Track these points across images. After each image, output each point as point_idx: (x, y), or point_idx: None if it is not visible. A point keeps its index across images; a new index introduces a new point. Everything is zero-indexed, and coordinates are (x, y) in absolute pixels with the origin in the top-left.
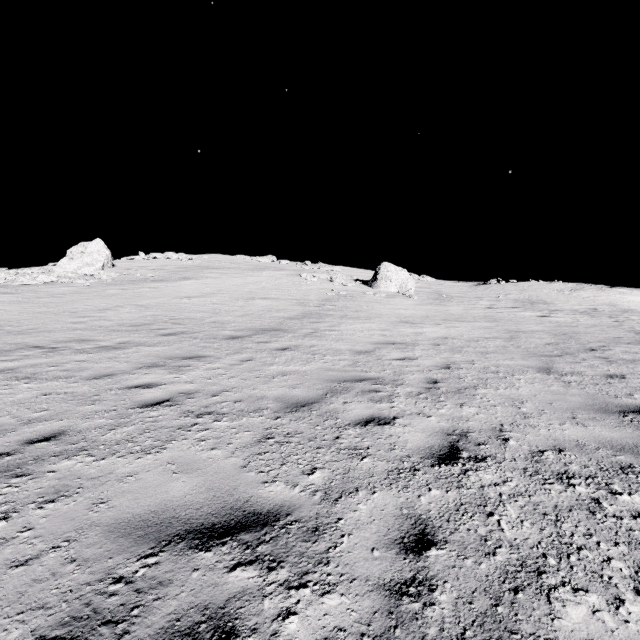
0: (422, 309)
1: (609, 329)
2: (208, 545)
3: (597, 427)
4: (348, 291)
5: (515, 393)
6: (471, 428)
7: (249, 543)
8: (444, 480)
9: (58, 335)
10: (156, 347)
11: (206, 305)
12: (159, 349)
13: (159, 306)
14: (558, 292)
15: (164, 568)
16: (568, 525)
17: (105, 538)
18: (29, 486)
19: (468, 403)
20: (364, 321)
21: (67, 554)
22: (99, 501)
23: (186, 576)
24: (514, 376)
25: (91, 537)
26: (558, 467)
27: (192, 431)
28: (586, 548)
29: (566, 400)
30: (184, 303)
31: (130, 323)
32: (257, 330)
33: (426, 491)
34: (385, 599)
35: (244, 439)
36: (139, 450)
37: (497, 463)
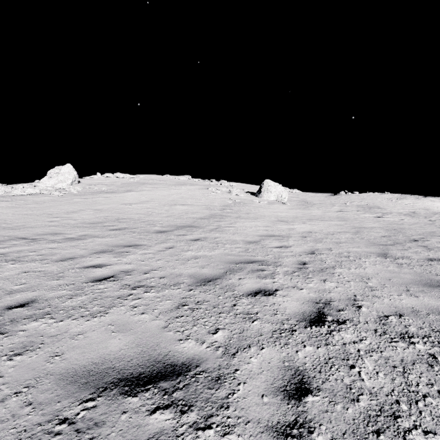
0: (293, 212)
1: (425, 226)
2: (135, 391)
3: (426, 297)
4: (241, 199)
5: (363, 272)
6: (333, 298)
7: (167, 390)
8: (315, 338)
9: (38, 230)
10: (106, 238)
11: (142, 209)
12: (108, 240)
13: (110, 210)
14: (388, 200)
15: (100, 411)
16: (413, 376)
17: (56, 385)
18: (4, 342)
19: (329, 279)
20: (252, 220)
21: (26, 398)
22: (55, 354)
23: (116, 418)
24: (361, 259)
25: (46, 384)
26: (400, 328)
27: (128, 300)
28: (430, 396)
29: (400, 277)
30: (127, 208)
31: (89, 222)
32: (177, 226)
33: (302, 347)
34: (273, 439)
35: (166, 306)
36: (88, 314)
37: (354, 325)
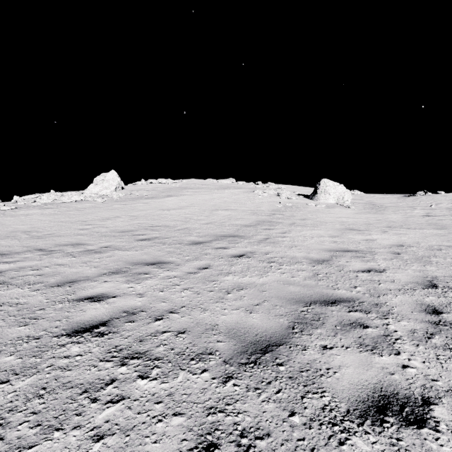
0: (362, 217)
1: None
2: None
3: None
4: (293, 203)
5: None
6: None
7: None
8: None
9: (63, 239)
10: (128, 251)
11: (180, 215)
12: (130, 254)
13: (145, 216)
14: None
15: None
16: None
17: None
18: None
19: None
20: (311, 228)
21: None
22: None
23: None
24: None
25: None
26: None
27: (98, 402)
28: None
29: None
30: (164, 214)
31: (120, 229)
32: (217, 236)
33: None
34: None
35: (166, 443)
36: None
37: None
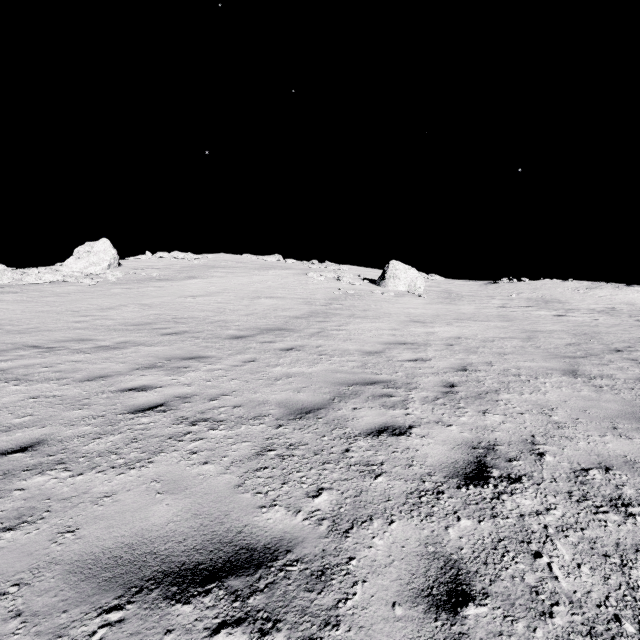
0: (432, 308)
1: (632, 329)
2: (188, 594)
3: None
4: (355, 290)
5: (542, 399)
6: (498, 440)
7: (239, 592)
8: (475, 506)
9: (57, 334)
10: (156, 347)
11: (211, 304)
12: (159, 349)
13: (163, 305)
14: (573, 291)
15: (129, 628)
16: (639, 572)
17: (63, 582)
18: None
19: (491, 410)
20: (372, 320)
21: (13, 605)
22: (66, 529)
23: None
24: (538, 379)
25: (47, 580)
26: (609, 490)
27: (184, 441)
28: None
29: (601, 407)
30: (188, 302)
31: (132, 322)
32: (262, 329)
33: (454, 521)
34: None
35: (241, 451)
36: (122, 464)
37: (535, 484)
